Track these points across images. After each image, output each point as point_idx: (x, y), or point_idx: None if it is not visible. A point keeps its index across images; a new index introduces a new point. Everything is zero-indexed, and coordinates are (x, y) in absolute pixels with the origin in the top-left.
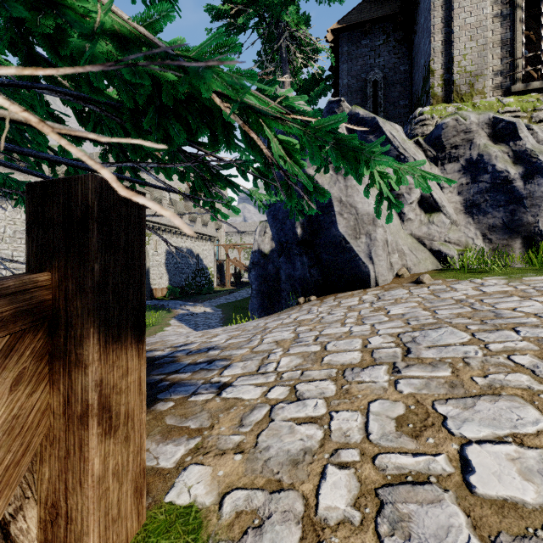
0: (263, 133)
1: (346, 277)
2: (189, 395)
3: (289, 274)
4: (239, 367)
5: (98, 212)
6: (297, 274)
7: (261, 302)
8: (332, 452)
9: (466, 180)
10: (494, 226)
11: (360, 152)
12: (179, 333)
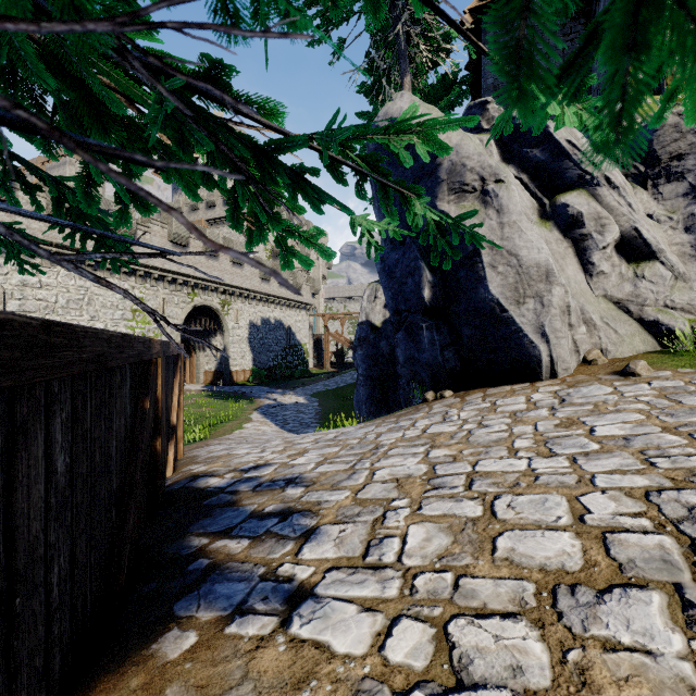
0: None
1: (501, 363)
2: (230, 615)
3: (411, 357)
4: (331, 540)
5: None
6: (423, 357)
7: (371, 392)
8: None
9: None
10: None
11: None
12: (261, 432)
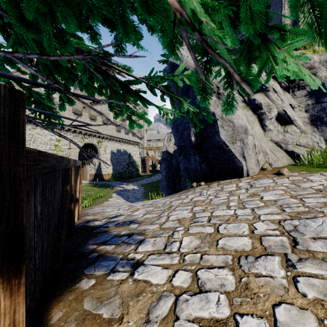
0: None
1: (225, 170)
2: (108, 273)
3: (186, 167)
4: (150, 244)
5: None
6: (191, 167)
7: (168, 183)
8: None
9: (311, 101)
10: None
11: None
12: (117, 202)
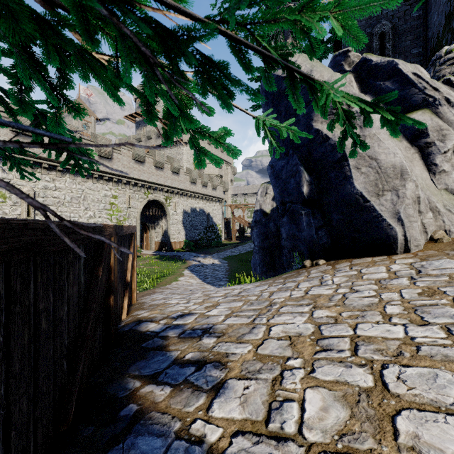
0: None
1: (363, 241)
2: None
3: (293, 235)
4: (237, 397)
5: None
6: (302, 235)
7: (263, 257)
8: None
9: None
10: None
11: None
12: (190, 283)
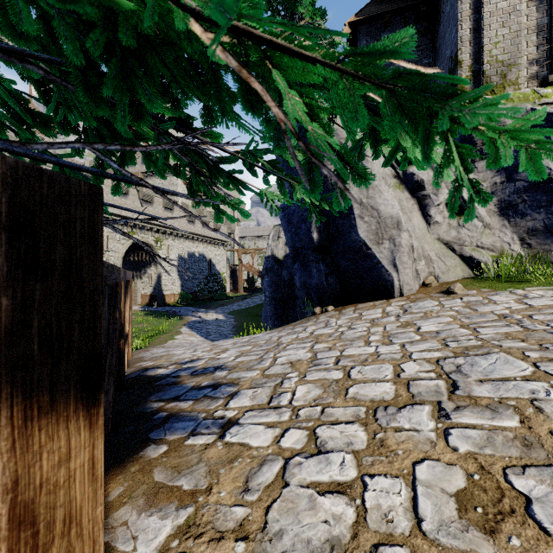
0: (272, 87)
1: (367, 286)
2: (186, 436)
3: (304, 282)
4: (248, 397)
5: (10, 215)
6: (313, 282)
7: (275, 310)
8: (370, 550)
9: (500, 178)
10: (533, 230)
11: (436, 109)
12: (190, 341)
